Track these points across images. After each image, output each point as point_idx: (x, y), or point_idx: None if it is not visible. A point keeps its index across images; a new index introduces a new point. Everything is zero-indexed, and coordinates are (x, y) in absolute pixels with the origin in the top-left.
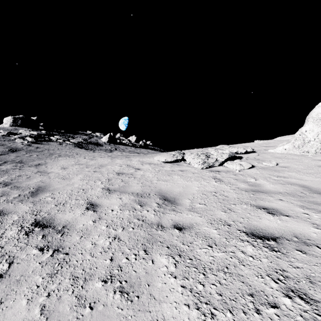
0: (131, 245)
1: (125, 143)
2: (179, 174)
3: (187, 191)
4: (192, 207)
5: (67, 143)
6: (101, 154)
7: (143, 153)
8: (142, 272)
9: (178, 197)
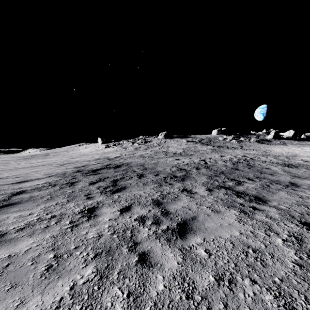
0: None
1: (286, 138)
2: None
3: None
4: None
5: (252, 141)
6: (283, 146)
7: None
8: None
9: None
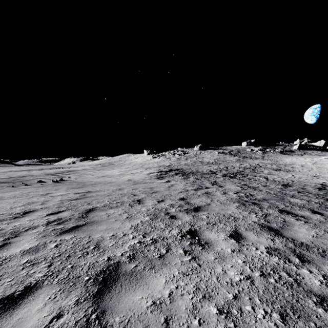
0: (310, 165)
1: (312, 148)
2: (326, 161)
3: (324, 163)
4: (322, 164)
5: (276, 152)
6: (297, 157)
7: (324, 155)
8: (311, 166)
9: (321, 163)
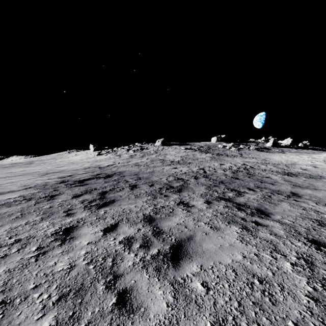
0: None
1: (284, 146)
2: None
3: None
4: None
5: (251, 149)
6: (282, 154)
7: (310, 153)
8: None
9: None
